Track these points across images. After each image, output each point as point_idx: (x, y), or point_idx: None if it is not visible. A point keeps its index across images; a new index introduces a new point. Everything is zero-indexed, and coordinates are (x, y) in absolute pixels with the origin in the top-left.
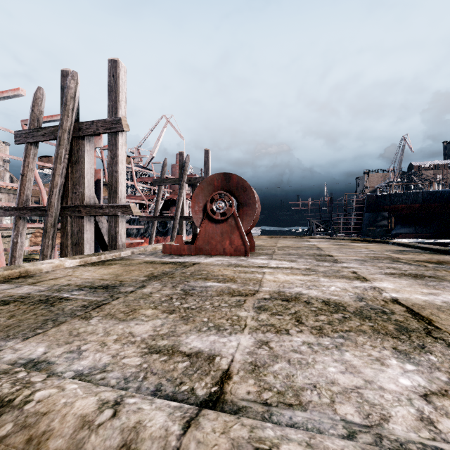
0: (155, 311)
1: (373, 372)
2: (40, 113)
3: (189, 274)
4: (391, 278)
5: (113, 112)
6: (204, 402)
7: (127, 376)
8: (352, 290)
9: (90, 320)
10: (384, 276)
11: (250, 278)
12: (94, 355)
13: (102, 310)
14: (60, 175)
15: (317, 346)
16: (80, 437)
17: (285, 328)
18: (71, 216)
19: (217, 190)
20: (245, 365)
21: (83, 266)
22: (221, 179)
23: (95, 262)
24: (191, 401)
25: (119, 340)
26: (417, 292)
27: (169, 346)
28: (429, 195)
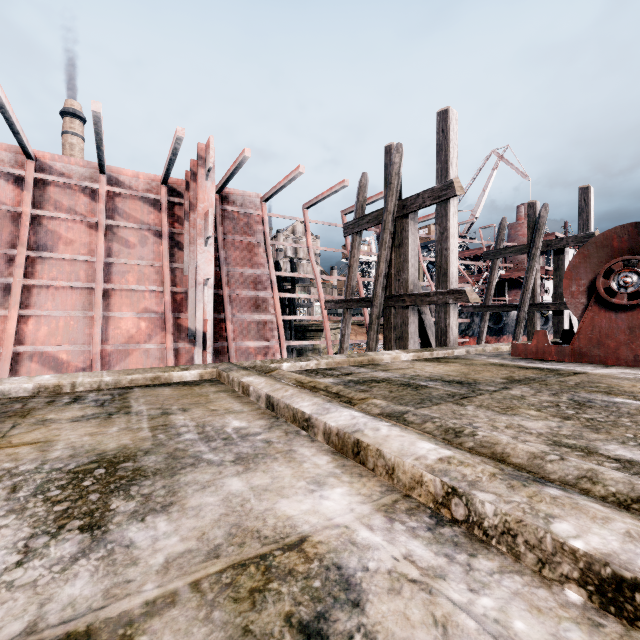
0: (541, 413)
1: None
2: (364, 200)
3: (573, 384)
4: None
5: (442, 176)
6: None
7: None
8: None
9: (464, 406)
10: None
11: None
12: (491, 432)
13: (471, 401)
14: (384, 262)
15: None
16: (537, 462)
17: None
18: (394, 306)
19: (619, 255)
20: None
21: (418, 361)
22: (629, 235)
23: (428, 358)
24: None
25: (510, 428)
26: None
27: (580, 446)
28: None
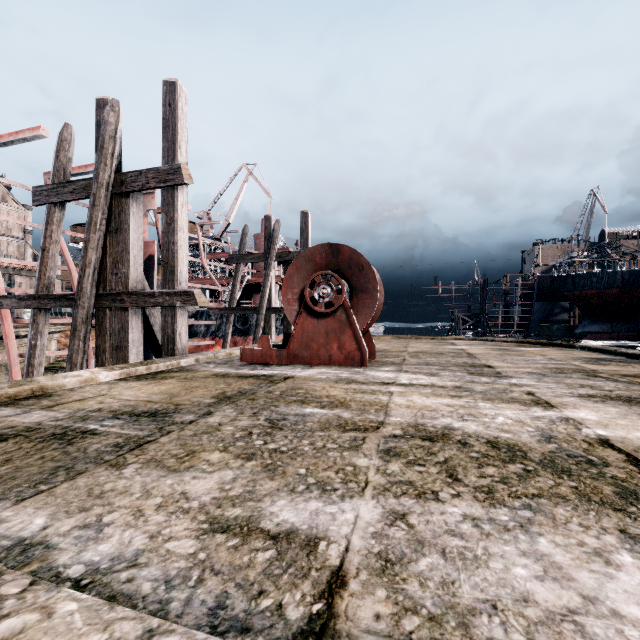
0: (225, 456)
1: (595, 579)
2: (67, 161)
3: (278, 394)
4: (590, 404)
5: (170, 158)
6: (300, 635)
7: (171, 576)
8: (532, 423)
9: (123, 469)
10: (578, 400)
11: (371, 402)
12: (122, 533)
13: (143, 452)
14: (95, 249)
15: (488, 525)
16: None
17: (432, 488)
18: (110, 307)
19: (320, 270)
20: (368, 558)
21: (124, 381)
22: (326, 253)
23: (143, 375)
24: (277, 633)
25: (164, 506)
26: (637, 428)
27: (243, 520)
28: (632, 276)
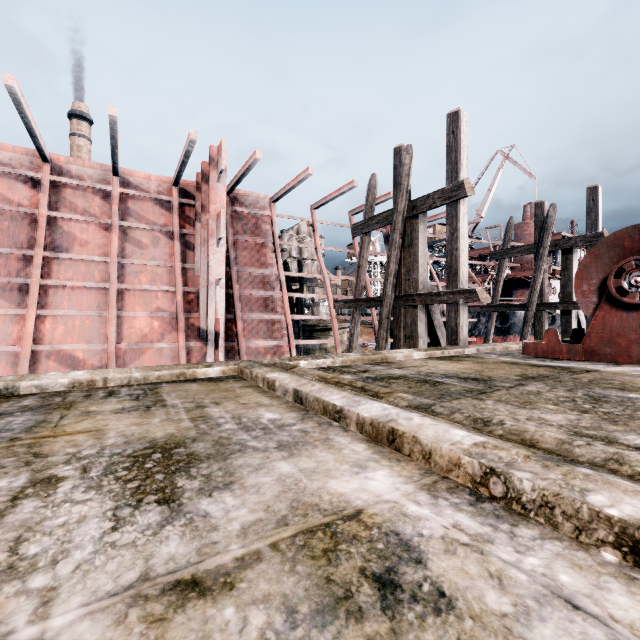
0: (559, 408)
1: None
2: (373, 201)
3: (586, 381)
4: None
5: (452, 177)
6: None
7: None
8: None
9: (484, 401)
10: None
11: None
12: None
13: (489, 396)
14: (394, 262)
15: None
16: (565, 447)
17: None
18: (404, 306)
19: (630, 255)
20: None
21: (430, 359)
22: None
23: (440, 357)
24: None
25: (531, 420)
26: None
27: (600, 436)
28: None
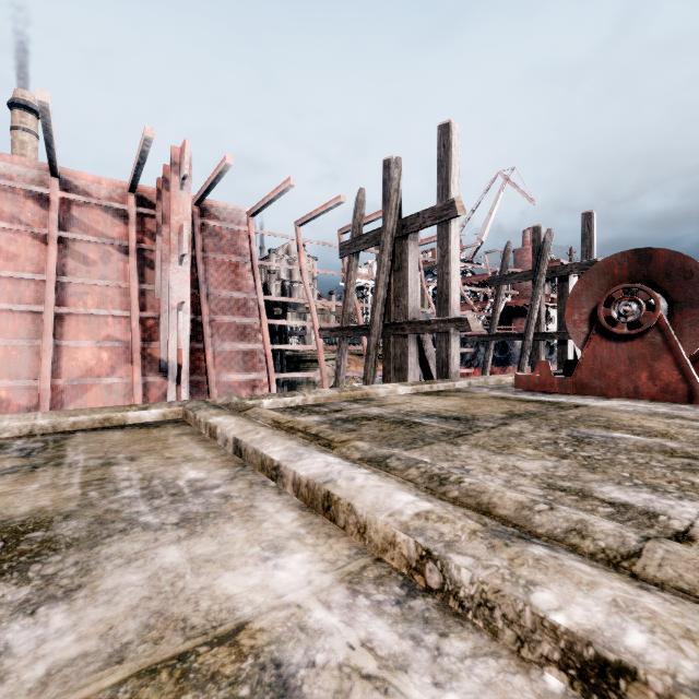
0: (538, 452)
1: None
2: (361, 218)
3: (573, 418)
4: None
5: (443, 195)
6: None
7: None
8: None
9: (459, 446)
10: None
11: None
12: (483, 475)
13: (466, 440)
14: (383, 286)
15: None
16: (524, 514)
17: None
18: (393, 335)
19: (619, 283)
20: None
21: (416, 395)
22: (629, 262)
23: (428, 392)
24: None
25: (504, 470)
26: None
27: (575, 489)
28: None
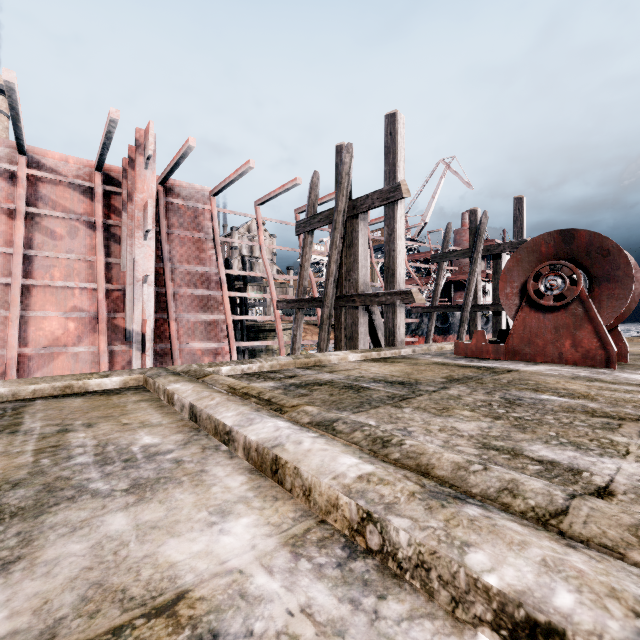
0: (474, 414)
1: None
2: (315, 199)
3: (506, 382)
4: None
5: (390, 178)
6: None
7: None
8: None
9: (402, 409)
10: None
11: (625, 399)
12: (424, 437)
13: (410, 403)
14: (335, 262)
15: None
16: (460, 474)
17: None
18: (345, 306)
19: (546, 260)
20: (635, 490)
21: (365, 362)
22: (555, 241)
23: (376, 359)
24: None
25: (443, 431)
26: None
27: (507, 448)
28: None
